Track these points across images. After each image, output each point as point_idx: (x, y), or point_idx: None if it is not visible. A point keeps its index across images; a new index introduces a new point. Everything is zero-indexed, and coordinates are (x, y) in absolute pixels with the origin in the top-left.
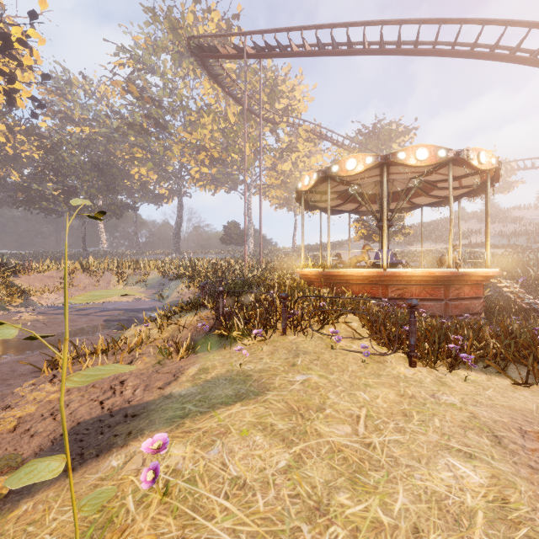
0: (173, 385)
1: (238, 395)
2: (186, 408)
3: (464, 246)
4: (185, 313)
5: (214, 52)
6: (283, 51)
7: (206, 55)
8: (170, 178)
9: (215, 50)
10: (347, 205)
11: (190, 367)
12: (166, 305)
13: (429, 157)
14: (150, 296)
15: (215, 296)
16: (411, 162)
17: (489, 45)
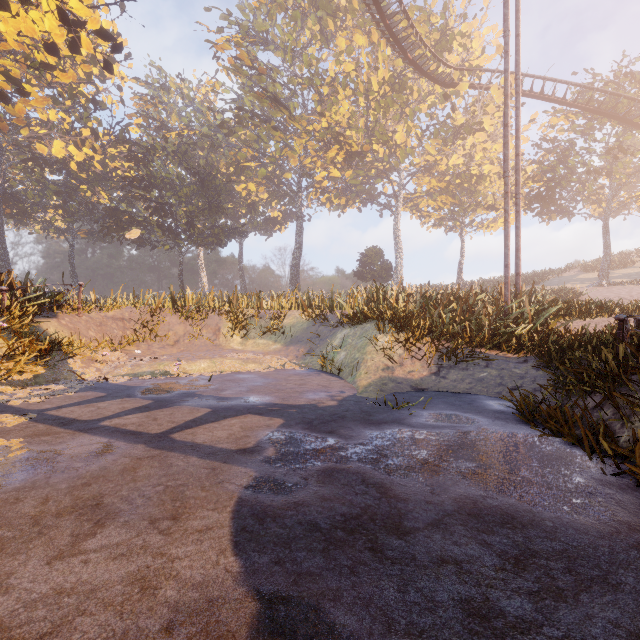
0: None
1: None
2: None
3: None
4: None
5: None
6: None
7: None
8: (284, 197)
9: None
10: None
11: None
12: (373, 392)
13: None
14: (298, 360)
15: None
16: None
17: None
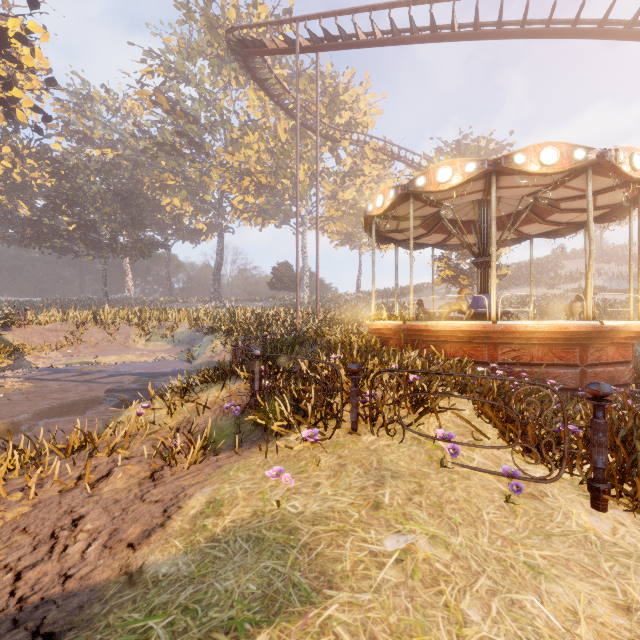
0: (154, 540)
1: (267, 597)
2: (150, 634)
3: (573, 291)
4: (210, 385)
5: (259, 47)
6: (346, 41)
7: (249, 51)
8: (209, 211)
9: (260, 45)
10: (431, 236)
11: (196, 493)
12: (194, 367)
13: (559, 160)
14: (177, 355)
15: (250, 361)
16: (533, 168)
17: (623, 20)
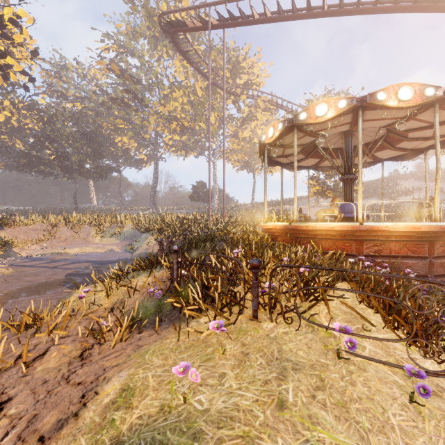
0: (63, 435)
1: None
2: None
3: (407, 201)
4: (140, 272)
5: (182, 26)
6: (245, 19)
7: (175, 29)
8: (148, 146)
9: (182, 25)
10: (308, 160)
11: (113, 377)
12: (134, 257)
13: (413, 96)
14: (123, 248)
15: (170, 254)
16: (392, 103)
17: None
